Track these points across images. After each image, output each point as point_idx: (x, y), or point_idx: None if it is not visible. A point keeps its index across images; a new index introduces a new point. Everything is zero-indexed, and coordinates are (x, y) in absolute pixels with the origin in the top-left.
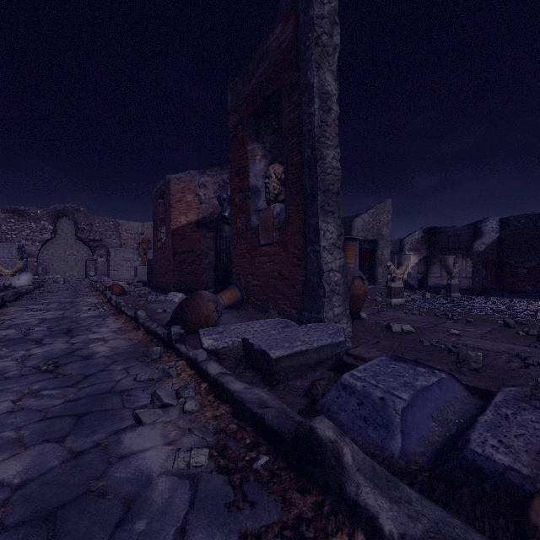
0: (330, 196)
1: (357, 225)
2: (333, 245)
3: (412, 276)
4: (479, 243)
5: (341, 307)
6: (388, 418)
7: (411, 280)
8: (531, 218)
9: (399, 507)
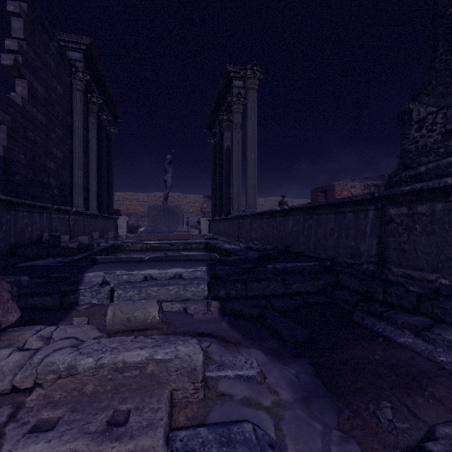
0: None
1: None
2: None
3: None
4: None
5: None
6: None
7: None
8: None
9: None
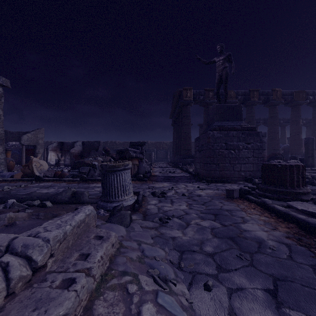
0: (0, 140)
1: (24, 138)
2: (2, 153)
3: (52, 160)
4: (72, 149)
5: (4, 168)
6: (6, 176)
7: (52, 162)
8: (89, 143)
9: (3, 179)
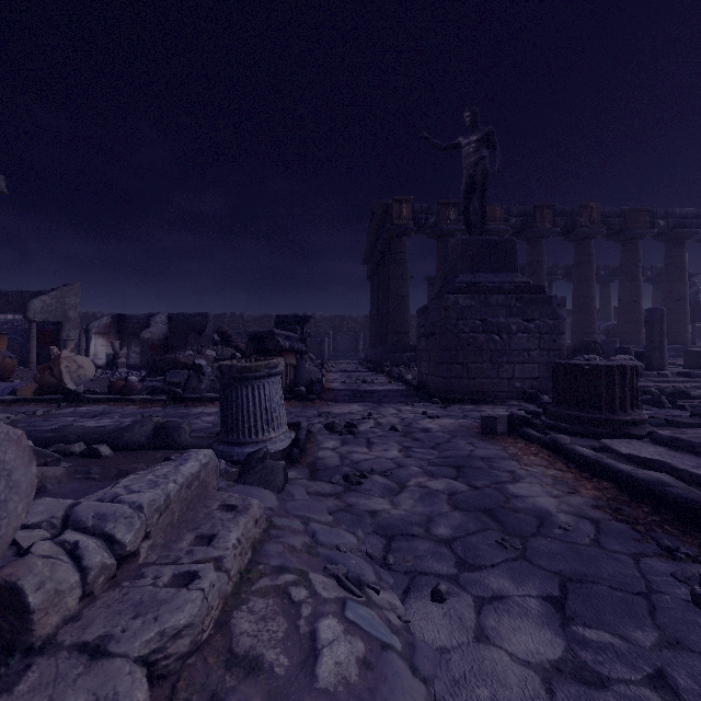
0: None
1: (35, 307)
2: None
3: (100, 357)
4: (146, 332)
5: None
6: None
7: (99, 361)
8: (185, 317)
9: None
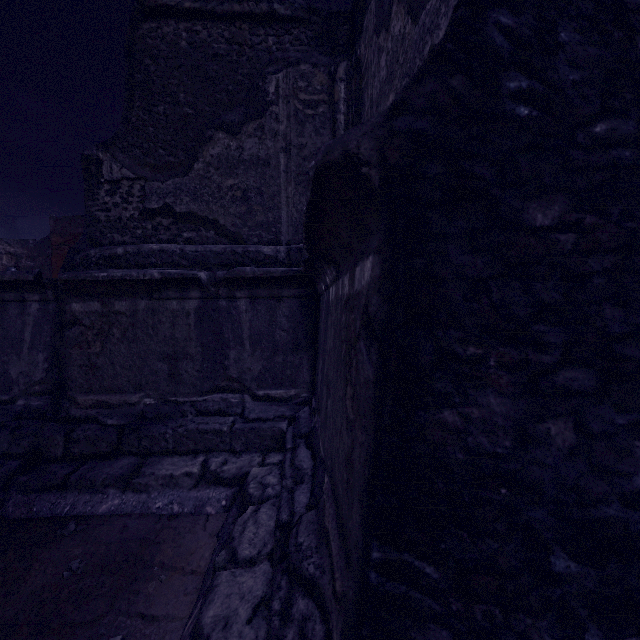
0: None
1: None
2: None
3: None
4: None
5: None
6: None
7: None
8: None
9: None
